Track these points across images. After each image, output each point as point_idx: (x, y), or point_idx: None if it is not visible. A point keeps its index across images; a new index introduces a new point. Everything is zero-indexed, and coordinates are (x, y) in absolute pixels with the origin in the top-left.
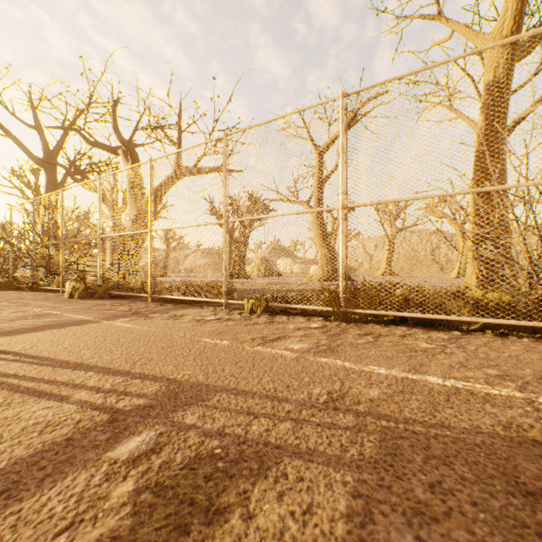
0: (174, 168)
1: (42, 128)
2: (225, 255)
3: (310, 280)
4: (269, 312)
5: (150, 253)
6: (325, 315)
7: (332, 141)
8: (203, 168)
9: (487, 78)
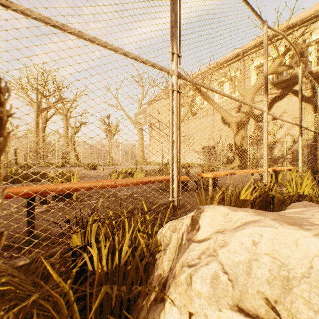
0: None
1: None
2: None
3: None
4: None
5: None
6: None
7: None
8: None
9: (35, 115)
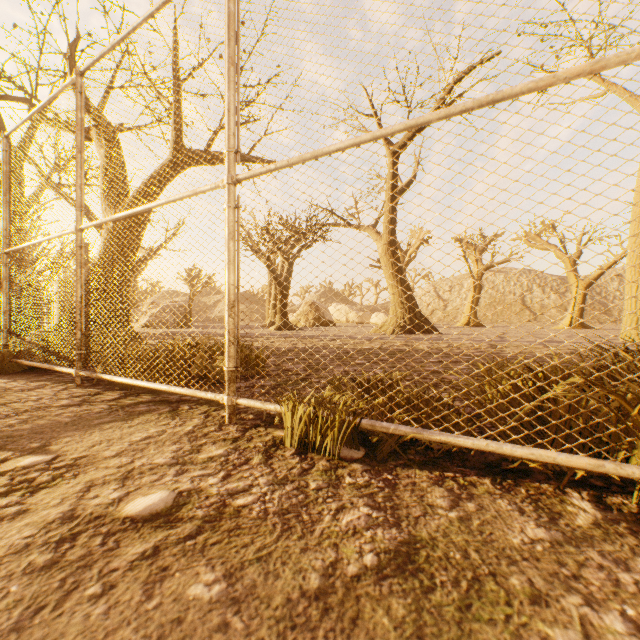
0: (171, 148)
1: (1, 117)
2: (231, 272)
3: (379, 332)
4: (360, 445)
5: (76, 279)
6: (563, 469)
7: (413, 134)
8: (221, 153)
9: None
